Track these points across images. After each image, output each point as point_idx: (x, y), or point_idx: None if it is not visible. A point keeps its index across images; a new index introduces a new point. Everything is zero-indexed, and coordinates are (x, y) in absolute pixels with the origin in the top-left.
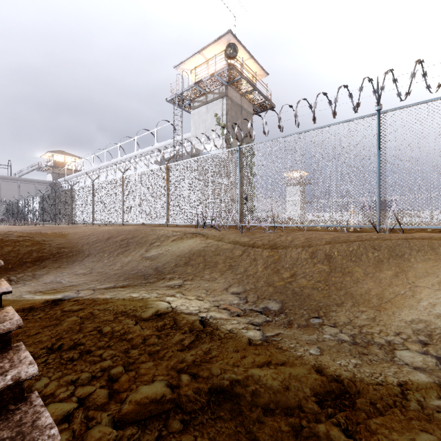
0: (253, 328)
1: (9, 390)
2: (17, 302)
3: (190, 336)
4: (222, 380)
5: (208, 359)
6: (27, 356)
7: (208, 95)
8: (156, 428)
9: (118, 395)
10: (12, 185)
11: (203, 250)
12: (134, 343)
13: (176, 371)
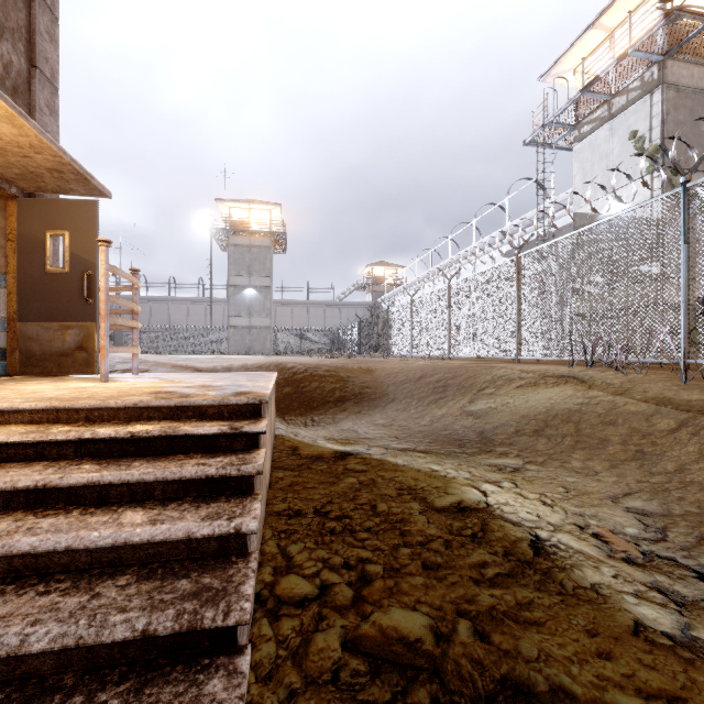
0: (661, 603)
1: (235, 539)
2: (310, 447)
3: (501, 563)
4: (536, 675)
5: (521, 619)
6: (256, 508)
7: (613, 101)
8: (391, 684)
9: (363, 605)
10: (334, 311)
11: (577, 410)
12: (409, 540)
13: (455, 613)
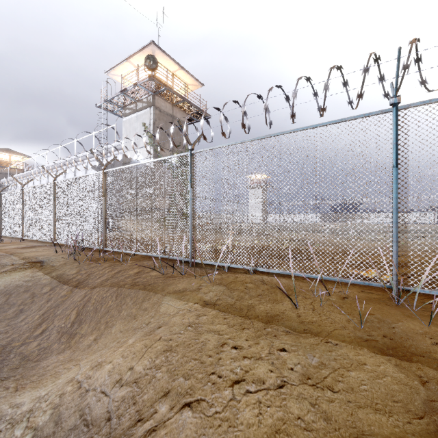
0: None
1: None
2: None
3: None
4: None
5: None
6: None
7: (138, 103)
8: None
9: None
10: None
11: (20, 285)
12: None
13: None
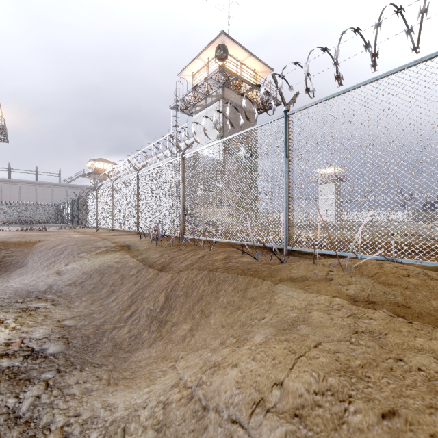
0: None
1: None
2: None
3: None
4: None
5: None
6: None
7: (207, 99)
8: None
9: None
10: (61, 191)
11: (111, 266)
12: None
13: None
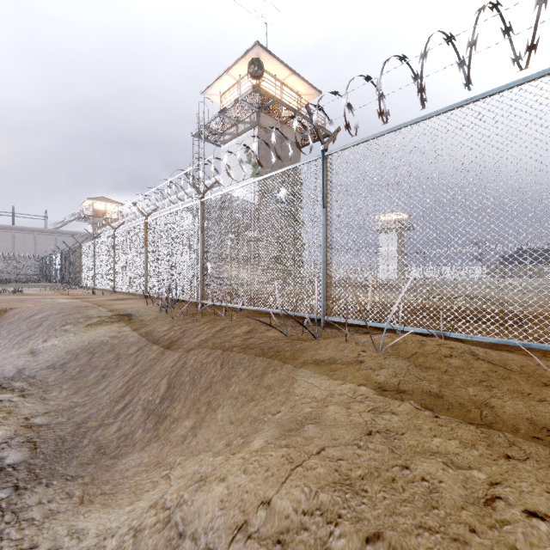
0: None
1: None
2: None
3: None
4: None
5: None
6: None
7: (239, 125)
8: None
9: None
10: (48, 239)
11: (105, 342)
12: None
13: None
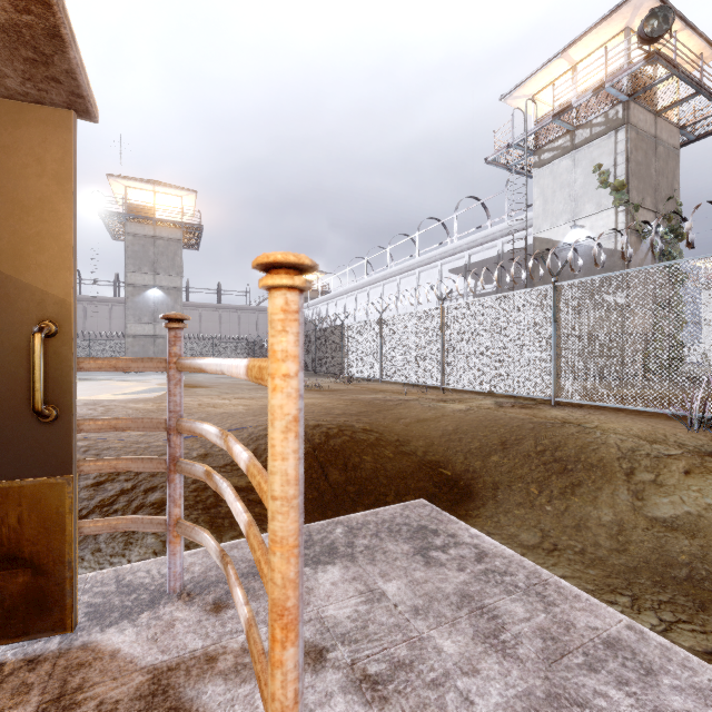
0: None
1: None
2: None
3: None
4: None
5: None
6: None
7: (576, 132)
8: None
9: None
10: (250, 317)
11: None
12: None
13: None
